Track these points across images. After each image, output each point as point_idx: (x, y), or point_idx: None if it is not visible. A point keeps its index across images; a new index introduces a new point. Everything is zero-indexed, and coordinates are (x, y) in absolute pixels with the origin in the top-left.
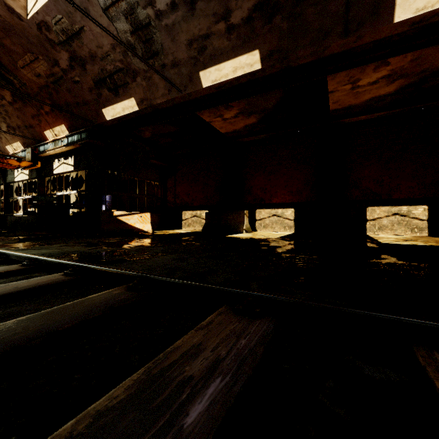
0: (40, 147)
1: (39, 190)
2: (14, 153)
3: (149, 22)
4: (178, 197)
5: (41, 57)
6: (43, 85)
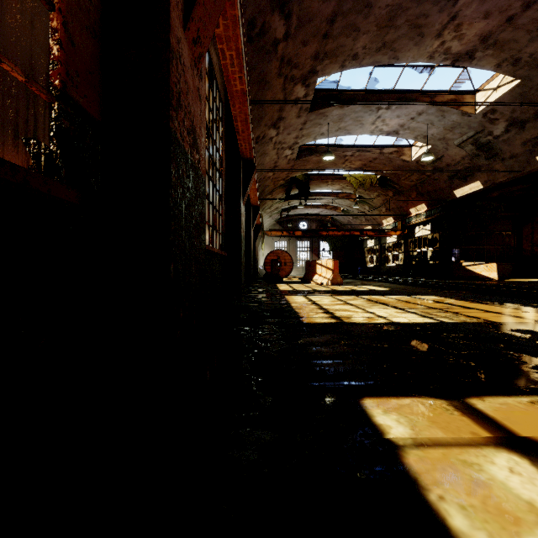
0: (406, 219)
1: (404, 248)
2: (388, 224)
3: (489, 142)
4: (536, 245)
5: (415, 173)
6: (413, 185)
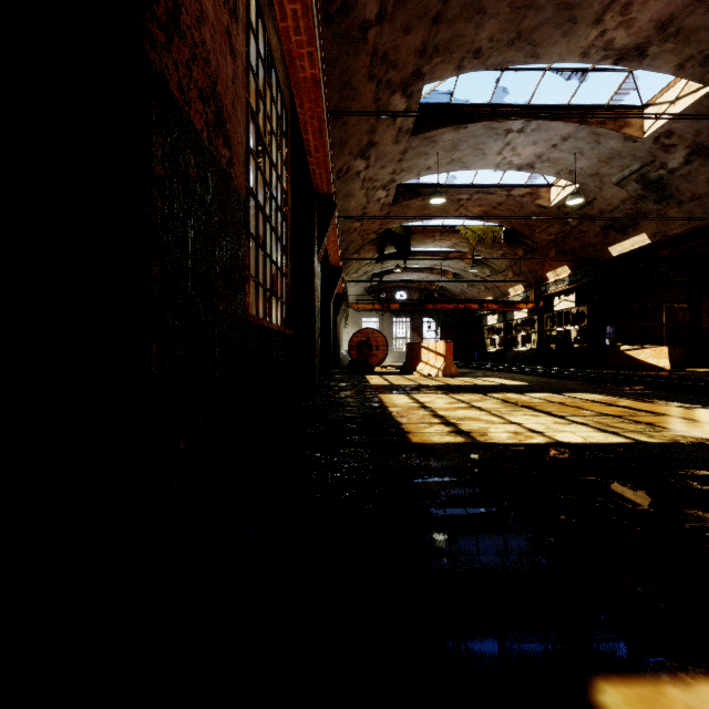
0: (541, 287)
1: (539, 327)
2: (516, 294)
3: (661, 178)
4: None
5: (555, 223)
6: (552, 240)
